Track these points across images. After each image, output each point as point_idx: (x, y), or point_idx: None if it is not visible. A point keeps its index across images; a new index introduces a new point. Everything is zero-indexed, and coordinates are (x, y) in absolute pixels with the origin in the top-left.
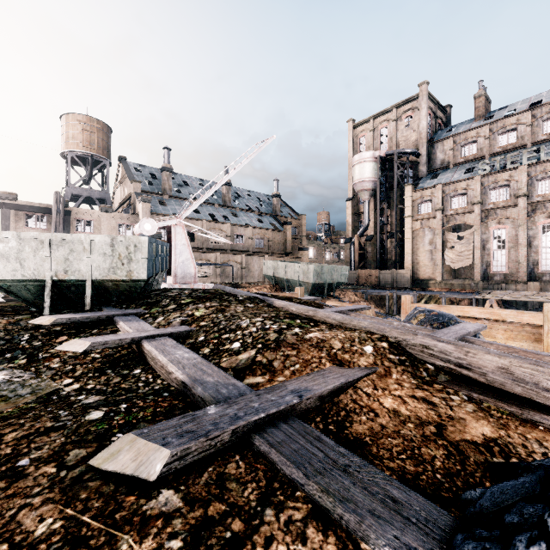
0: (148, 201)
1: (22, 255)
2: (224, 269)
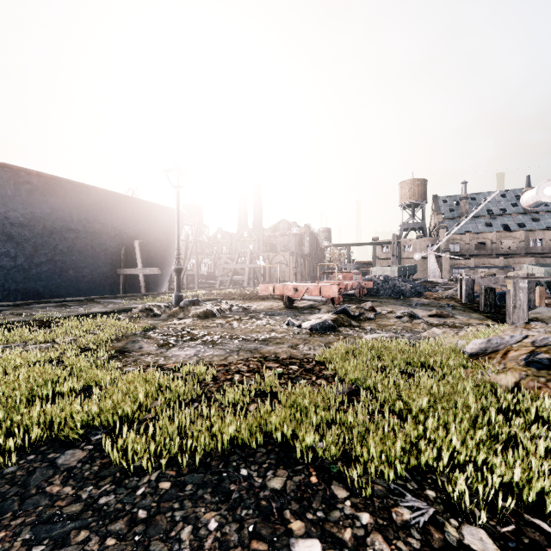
0: (444, 227)
1: (376, 272)
2: (508, 270)
